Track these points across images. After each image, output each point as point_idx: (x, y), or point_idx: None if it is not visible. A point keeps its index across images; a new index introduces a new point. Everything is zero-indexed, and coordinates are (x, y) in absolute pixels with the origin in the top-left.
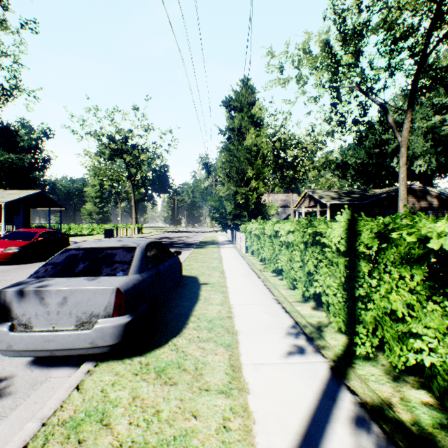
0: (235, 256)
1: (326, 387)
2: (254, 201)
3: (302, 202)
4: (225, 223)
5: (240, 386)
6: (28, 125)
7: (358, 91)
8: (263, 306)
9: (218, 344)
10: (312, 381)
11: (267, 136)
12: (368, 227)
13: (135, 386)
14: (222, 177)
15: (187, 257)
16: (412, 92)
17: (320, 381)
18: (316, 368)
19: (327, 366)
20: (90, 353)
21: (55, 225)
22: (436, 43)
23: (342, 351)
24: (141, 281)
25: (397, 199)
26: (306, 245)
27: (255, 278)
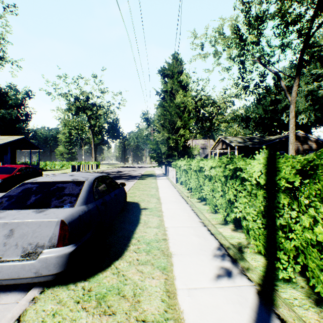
0: (168, 186)
1: (257, 316)
2: (182, 144)
3: (217, 145)
4: (160, 161)
5: (175, 315)
6: (15, 88)
7: (259, 63)
8: (192, 228)
9: (154, 267)
10: (243, 309)
11: (191, 96)
12: (288, 163)
13: (75, 316)
14: (158, 126)
15: (131, 186)
16: (299, 64)
17: (251, 309)
18: (244, 293)
19: (254, 291)
20: (35, 282)
21: (35, 162)
22: (317, 27)
23: (263, 272)
24: (86, 211)
25: (286, 143)
26: (226, 178)
27: (184, 203)
